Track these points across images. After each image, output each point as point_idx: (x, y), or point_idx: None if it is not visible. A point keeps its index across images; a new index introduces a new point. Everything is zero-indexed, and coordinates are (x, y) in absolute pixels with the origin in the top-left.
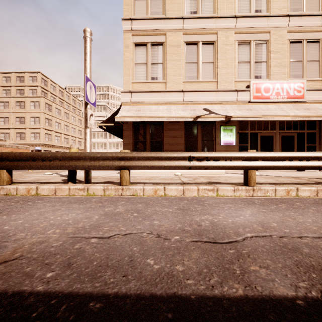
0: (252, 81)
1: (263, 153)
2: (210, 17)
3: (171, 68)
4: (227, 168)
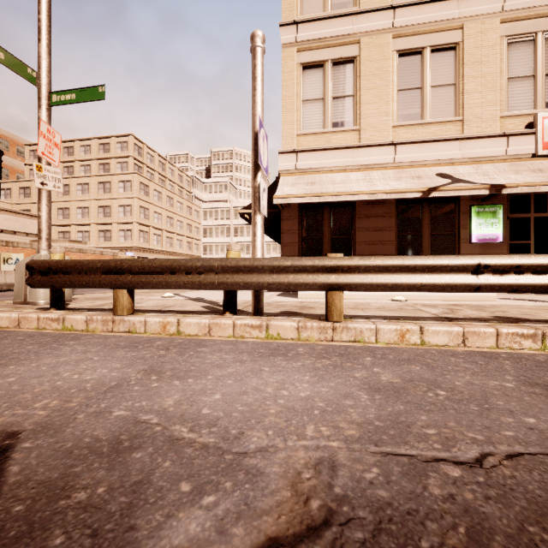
0: (541, 113)
1: None
2: None
3: (370, 102)
4: None
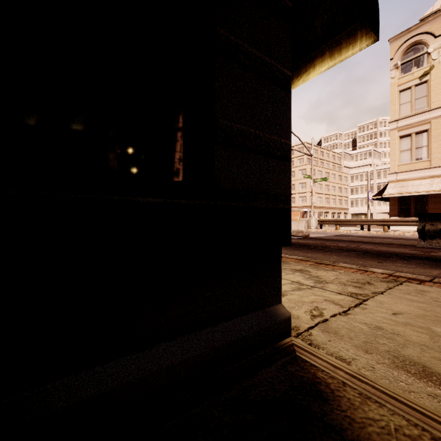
0: None
1: None
2: None
3: (436, 147)
4: None
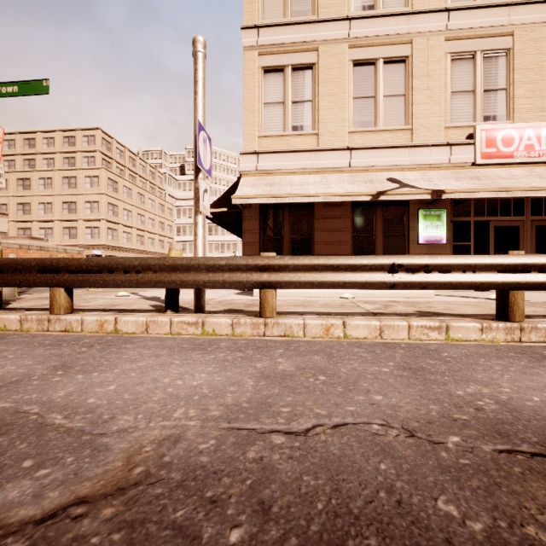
0: (479, 125)
1: (541, 258)
2: (399, 14)
3: (328, 108)
4: (467, 286)
